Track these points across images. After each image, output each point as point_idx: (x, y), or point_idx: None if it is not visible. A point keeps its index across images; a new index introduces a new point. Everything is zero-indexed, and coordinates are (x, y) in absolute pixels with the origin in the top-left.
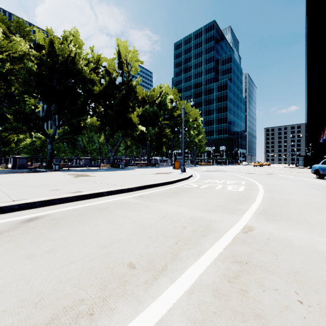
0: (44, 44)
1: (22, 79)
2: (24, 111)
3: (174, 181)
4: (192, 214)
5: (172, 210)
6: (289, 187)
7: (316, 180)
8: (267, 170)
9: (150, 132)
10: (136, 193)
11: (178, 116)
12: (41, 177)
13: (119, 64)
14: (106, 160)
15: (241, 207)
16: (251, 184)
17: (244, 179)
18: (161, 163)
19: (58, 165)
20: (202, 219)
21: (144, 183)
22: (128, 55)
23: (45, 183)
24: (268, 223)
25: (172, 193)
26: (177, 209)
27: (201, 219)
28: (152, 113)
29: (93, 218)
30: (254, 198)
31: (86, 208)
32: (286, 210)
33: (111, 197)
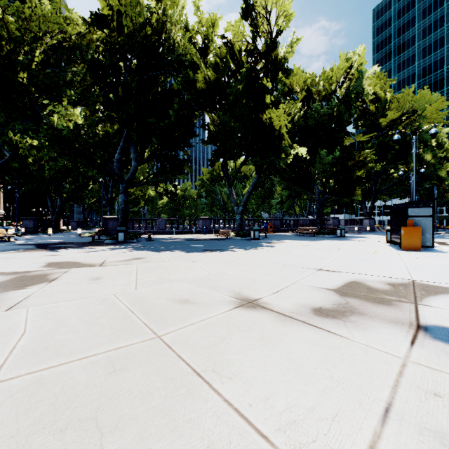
0: (110, 14)
1: (78, 83)
2: (61, 132)
3: None
4: None
5: None
6: None
7: None
8: None
9: (322, 160)
10: None
11: (390, 126)
12: None
13: (246, 13)
14: None
15: None
16: None
17: None
18: (348, 226)
19: (124, 233)
20: None
21: None
22: None
23: None
24: None
25: None
26: None
27: None
28: (325, 118)
29: None
30: None
31: None
32: None
33: None
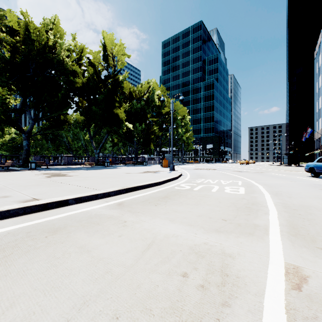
0: (18, 29)
1: None
2: None
3: (163, 182)
4: (193, 239)
5: (161, 230)
6: (293, 188)
7: (312, 178)
8: (255, 168)
9: (137, 129)
10: (114, 200)
11: (166, 114)
12: (6, 177)
13: (104, 56)
14: (91, 157)
15: (257, 221)
16: (249, 184)
17: (238, 178)
18: (149, 161)
19: (35, 163)
20: (210, 251)
21: (127, 184)
22: (114, 47)
23: (1, 185)
24: (319, 259)
25: (161, 198)
26: (169, 227)
27: (209, 251)
28: (139, 110)
29: (27, 254)
30: (265, 205)
31: (30, 228)
32: (319, 225)
33: (79, 206)
